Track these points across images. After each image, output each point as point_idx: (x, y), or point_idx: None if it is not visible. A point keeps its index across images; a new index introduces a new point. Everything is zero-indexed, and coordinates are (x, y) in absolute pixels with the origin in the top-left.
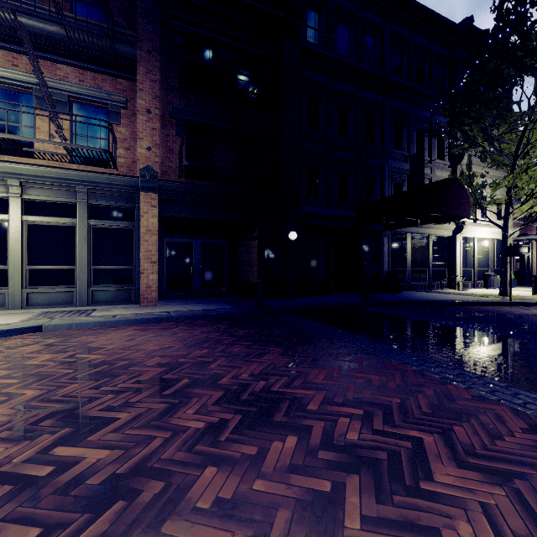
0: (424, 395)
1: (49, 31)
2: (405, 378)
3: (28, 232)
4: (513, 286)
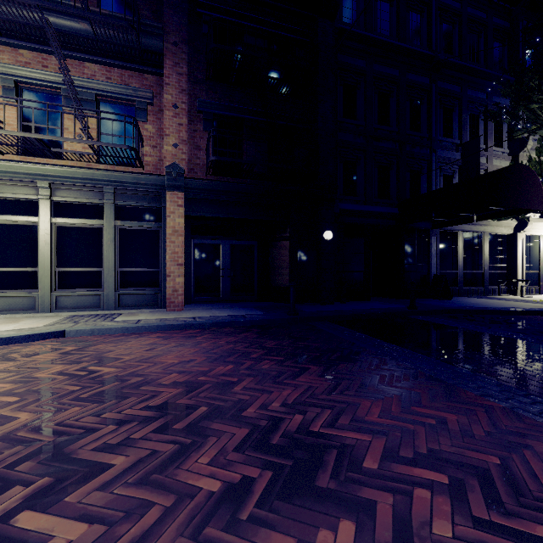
0: (533, 453)
1: (77, 29)
2: (495, 421)
3: (57, 235)
4: None
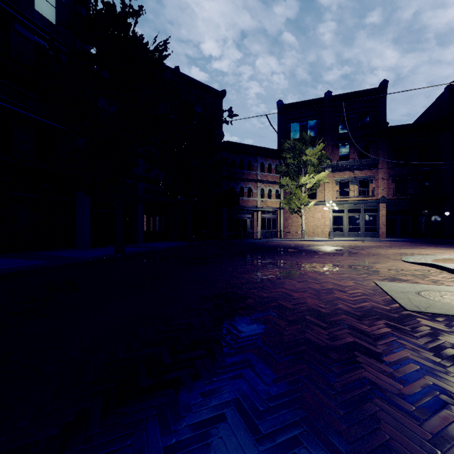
0: None
1: (354, 164)
2: None
3: (348, 218)
4: None
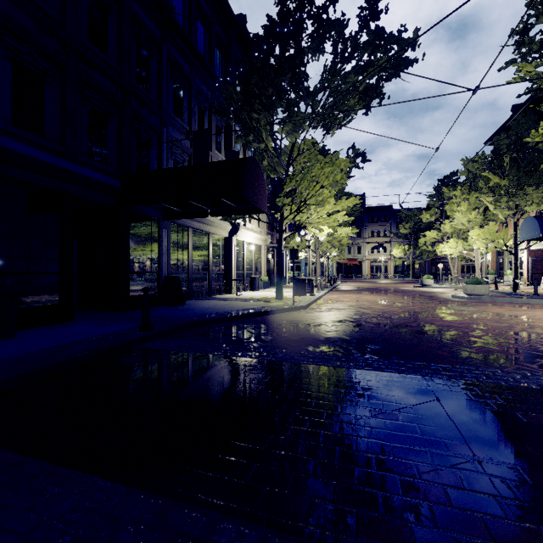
0: None
1: None
2: None
3: None
4: (268, 287)
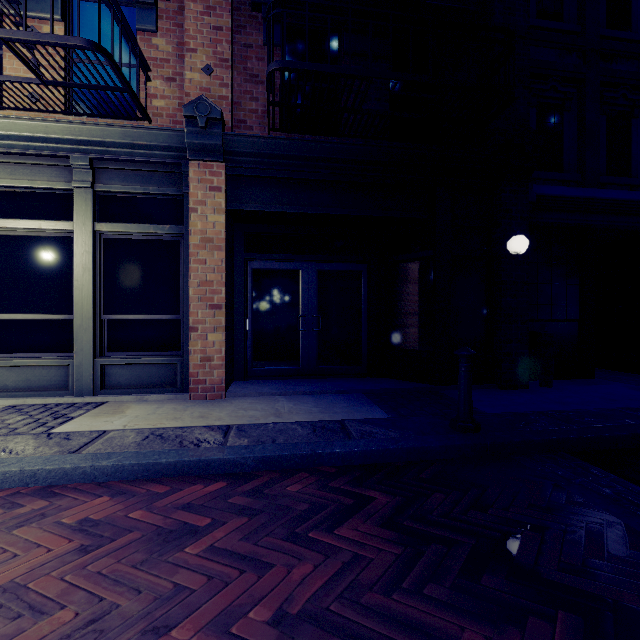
0: None
1: None
2: None
3: None
4: None
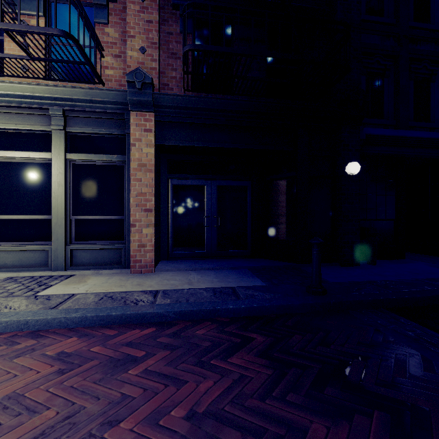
0: None
1: None
2: None
3: None
4: None
